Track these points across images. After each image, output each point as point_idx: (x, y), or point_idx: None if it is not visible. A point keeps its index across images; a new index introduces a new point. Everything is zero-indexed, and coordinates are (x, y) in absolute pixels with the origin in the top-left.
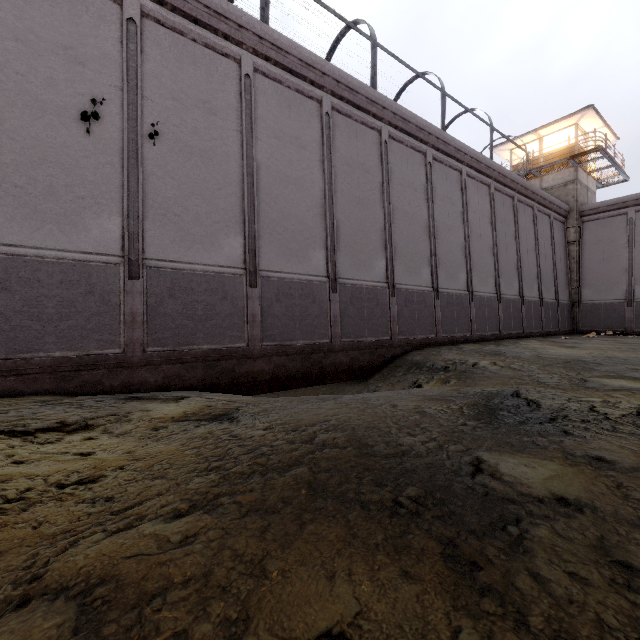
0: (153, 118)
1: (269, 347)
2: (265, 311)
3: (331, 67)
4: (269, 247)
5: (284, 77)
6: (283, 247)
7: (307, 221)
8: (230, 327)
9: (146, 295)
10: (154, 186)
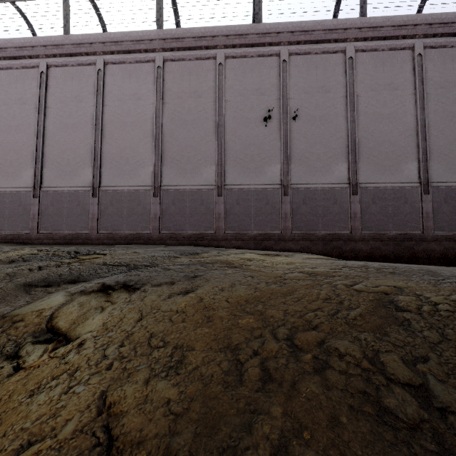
0: (294, 108)
1: (366, 234)
2: (363, 210)
3: (423, 16)
4: (366, 167)
5: (378, 45)
6: (378, 165)
7: (399, 143)
8: (338, 221)
9: (291, 203)
10: (295, 144)
